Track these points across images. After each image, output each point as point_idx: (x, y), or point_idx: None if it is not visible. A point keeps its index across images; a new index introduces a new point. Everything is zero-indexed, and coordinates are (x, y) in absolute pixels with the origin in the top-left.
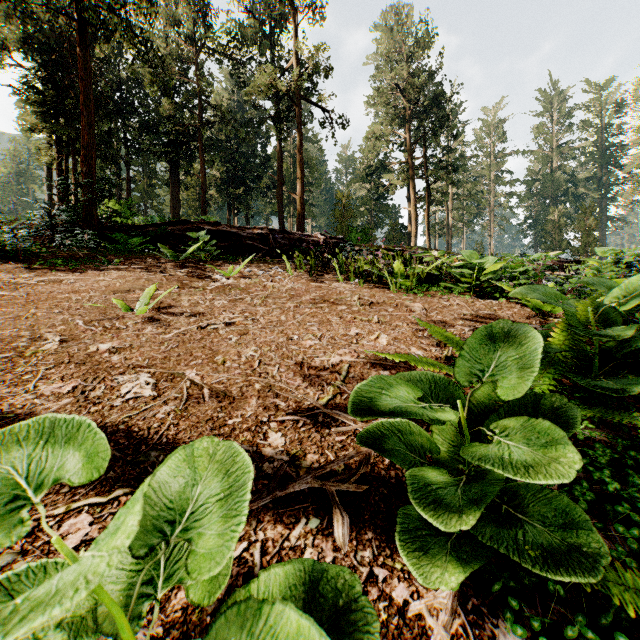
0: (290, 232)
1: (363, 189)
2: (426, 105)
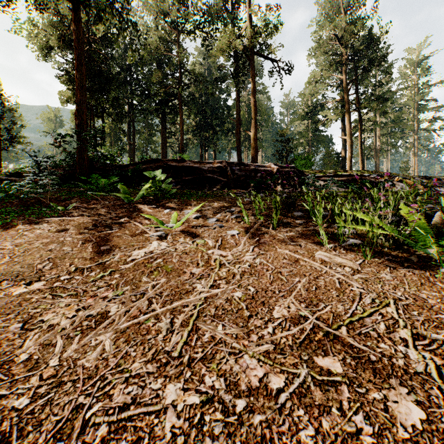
0: (246, 164)
1: (302, 125)
2: (360, 49)
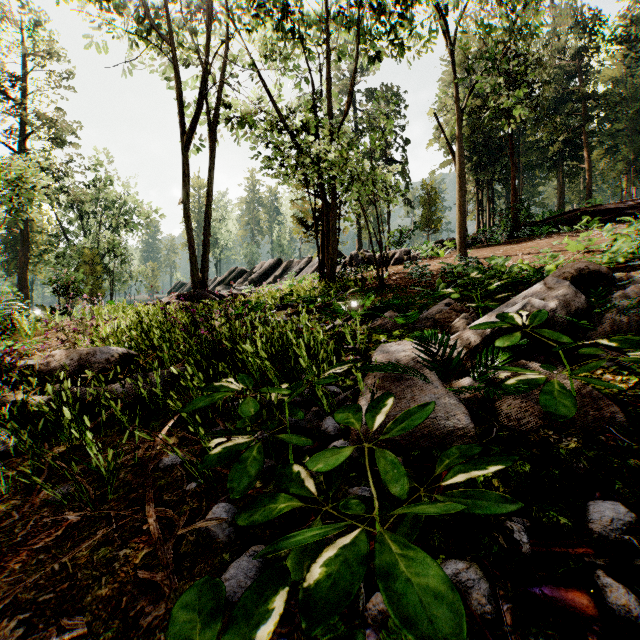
0: None
1: None
2: None
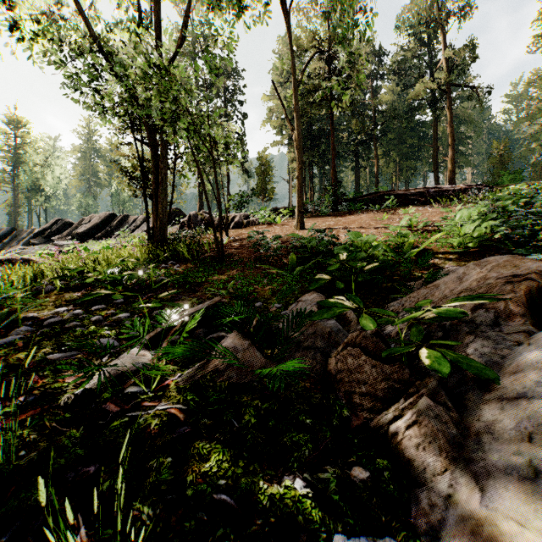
0: (439, 187)
1: (534, 125)
2: None
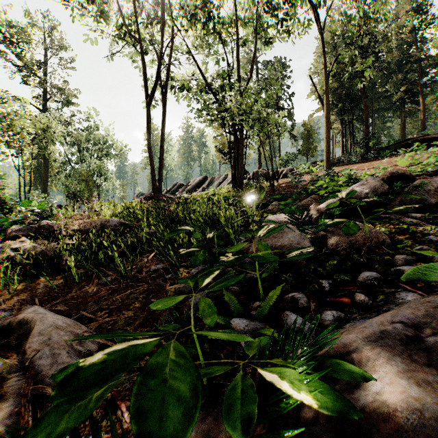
0: None
1: None
2: None
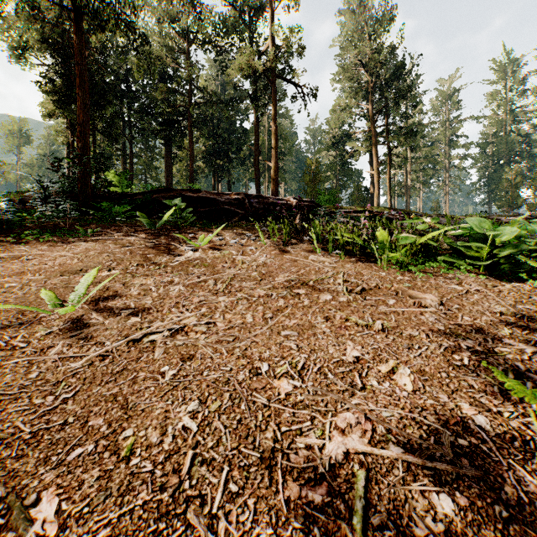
0: (264, 197)
1: (329, 156)
2: (388, 78)
